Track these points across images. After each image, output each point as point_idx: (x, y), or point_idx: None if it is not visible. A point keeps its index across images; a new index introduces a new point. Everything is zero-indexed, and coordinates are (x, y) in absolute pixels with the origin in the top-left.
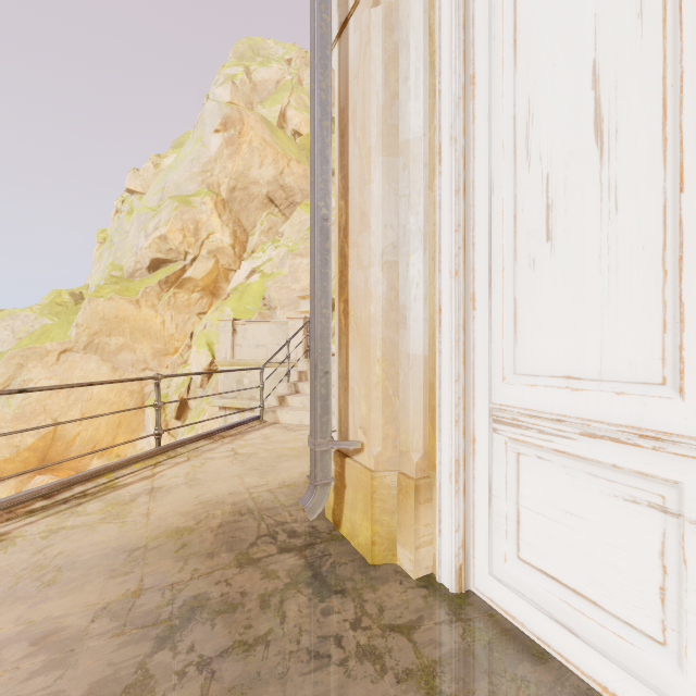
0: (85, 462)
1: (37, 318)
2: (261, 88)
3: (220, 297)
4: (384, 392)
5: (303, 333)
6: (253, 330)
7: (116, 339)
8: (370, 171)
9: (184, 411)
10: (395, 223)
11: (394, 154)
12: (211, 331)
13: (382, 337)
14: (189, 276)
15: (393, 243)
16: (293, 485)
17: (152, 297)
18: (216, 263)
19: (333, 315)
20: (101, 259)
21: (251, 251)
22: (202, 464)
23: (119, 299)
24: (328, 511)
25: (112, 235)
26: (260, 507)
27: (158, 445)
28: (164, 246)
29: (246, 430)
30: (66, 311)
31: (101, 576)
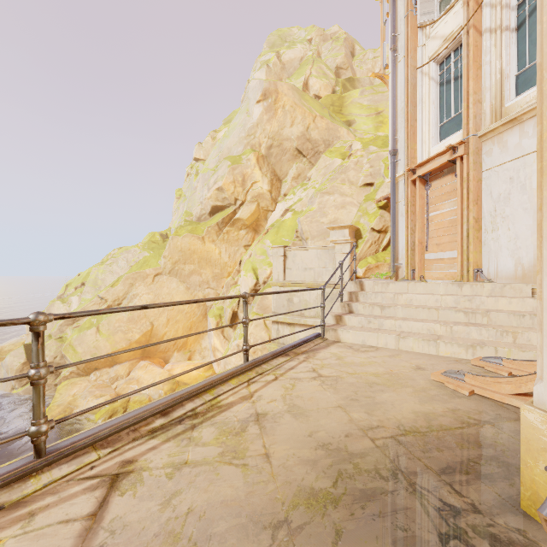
0: (169, 354)
1: (141, 252)
2: (288, 66)
3: (260, 232)
4: None
5: (350, 256)
6: (302, 255)
7: (189, 266)
8: None
9: (235, 321)
10: None
11: None
12: (255, 259)
13: None
14: (238, 217)
15: None
16: (417, 432)
17: (213, 234)
18: (258, 206)
19: (359, 243)
20: (178, 209)
21: (284, 195)
22: (293, 386)
23: (191, 237)
24: (534, 506)
25: (185, 191)
26: (400, 467)
27: (245, 360)
28: (221, 195)
29: (313, 347)
30: (158, 247)
31: None
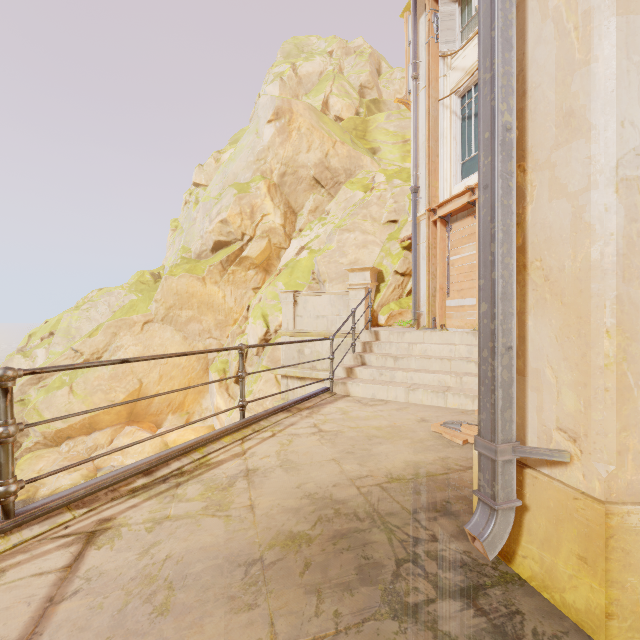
0: (162, 417)
1: (126, 294)
2: (306, 81)
3: (272, 273)
4: (620, 380)
5: (365, 303)
6: (314, 301)
7: (187, 312)
8: (590, 44)
9: None
10: (638, 117)
11: (636, 11)
12: (265, 304)
13: (616, 295)
14: (246, 255)
15: (634, 148)
16: (403, 479)
17: (215, 274)
18: (269, 242)
19: (381, 287)
20: (174, 244)
21: (300, 230)
22: (290, 442)
23: (188, 277)
24: None
25: (182, 223)
26: (378, 510)
27: (242, 417)
28: (225, 229)
29: (319, 402)
30: (148, 288)
31: (220, 607)
